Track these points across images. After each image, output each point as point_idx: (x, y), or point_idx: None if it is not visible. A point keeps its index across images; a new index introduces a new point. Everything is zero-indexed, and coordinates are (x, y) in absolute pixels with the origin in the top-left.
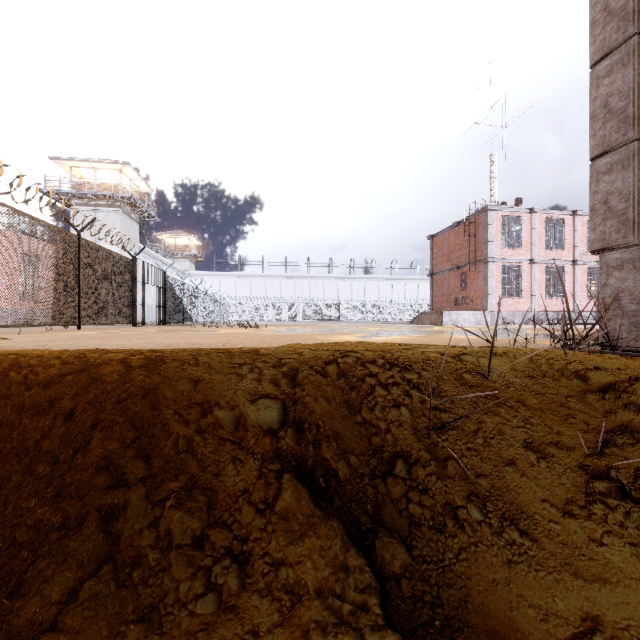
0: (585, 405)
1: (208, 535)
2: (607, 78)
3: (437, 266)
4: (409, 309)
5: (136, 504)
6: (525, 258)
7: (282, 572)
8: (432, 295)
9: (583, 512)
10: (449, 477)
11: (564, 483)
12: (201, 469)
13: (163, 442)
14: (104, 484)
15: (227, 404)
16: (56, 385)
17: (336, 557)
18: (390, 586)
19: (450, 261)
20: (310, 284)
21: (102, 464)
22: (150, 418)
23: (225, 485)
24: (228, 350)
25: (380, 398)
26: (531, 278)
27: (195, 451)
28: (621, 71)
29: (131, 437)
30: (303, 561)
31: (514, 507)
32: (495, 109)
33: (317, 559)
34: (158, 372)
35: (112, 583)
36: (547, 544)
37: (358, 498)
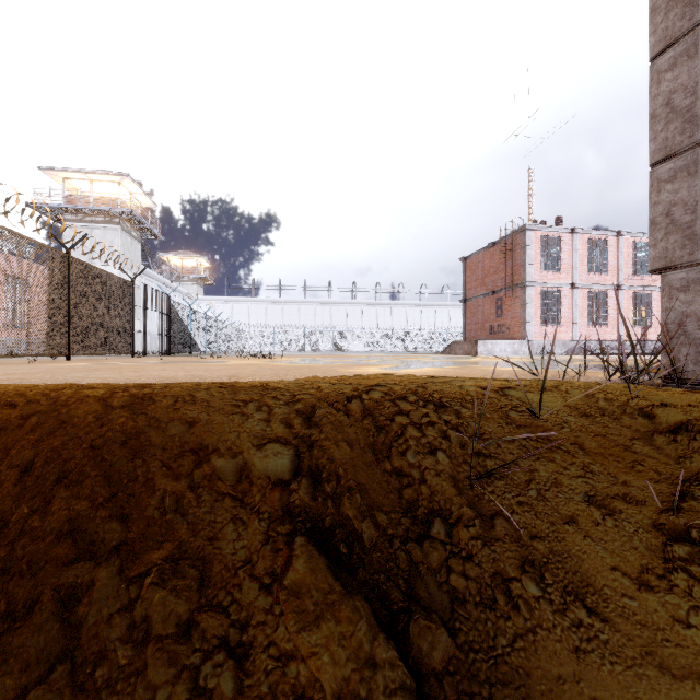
0: (654, 449)
1: (197, 622)
2: (670, 72)
3: (471, 291)
4: (440, 338)
5: (106, 582)
6: (566, 282)
7: (291, 670)
8: (465, 323)
9: (662, 583)
10: (498, 539)
11: (637, 546)
12: (192, 534)
13: (145, 500)
14: (66, 556)
15: (228, 451)
16: (15, 429)
17: (360, 648)
18: (429, 686)
19: (485, 285)
20: (332, 310)
21: (65, 530)
22: (130, 470)
23: (222, 554)
24: (232, 384)
25: (413, 442)
26: (572, 304)
27: (186, 511)
28: (687, 64)
29: (105, 494)
30: (318, 654)
31: (578, 577)
32: (534, 119)
33: (336, 651)
34: (144, 412)
35: (67, 693)
36: (622, 626)
37: (387, 568)
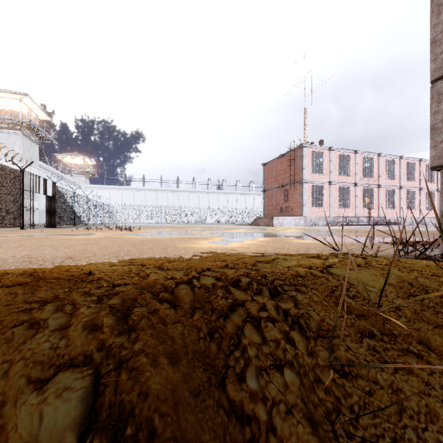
0: None
1: None
2: None
3: (268, 185)
4: (248, 214)
5: None
6: (326, 181)
7: None
8: (265, 205)
9: None
10: None
11: None
12: None
13: None
14: None
15: None
16: None
17: None
18: None
19: (277, 181)
20: (179, 196)
21: None
22: None
23: None
24: (43, 279)
25: (252, 357)
26: (330, 194)
27: None
28: None
29: None
30: None
31: None
32: (308, 77)
33: None
34: None
35: None
36: None
37: None
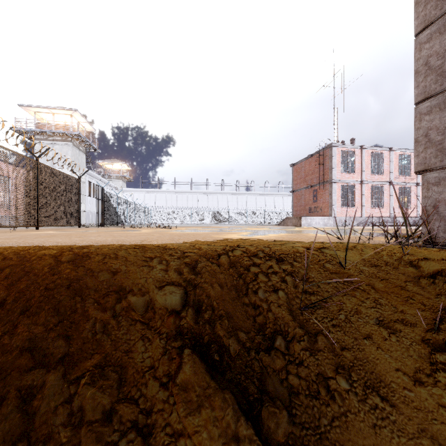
0: (420, 288)
1: (116, 410)
2: (428, 43)
3: (297, 185)
4: (277, 215)
5: (53, 383)
6: (357, 180)
7: (181, 444)
8: (293, 205)
9: (430, 379)
10: (320, 350)
11: (412, 354)
12: (114, 348)
13: (82, 325)
14: (26, 365)
15: (139, 291)
16: None
17: (228, 427)
18: None
19: (306, 182)
20: (208, 198)
21: (26, 347)
22: (72, 304)
23: (134, 362)
24: (143, 246)
25: (262, 284)
26: (361, 194)
27: (110, 332)
28: (438, 38)
29: (54, 322)
30: (200, 432)
31: (374, 376)
32: (337, 76)
33: (212, 430)
34: (83, 265)
35: None
36: (404, 409)
37: (246, 371)
